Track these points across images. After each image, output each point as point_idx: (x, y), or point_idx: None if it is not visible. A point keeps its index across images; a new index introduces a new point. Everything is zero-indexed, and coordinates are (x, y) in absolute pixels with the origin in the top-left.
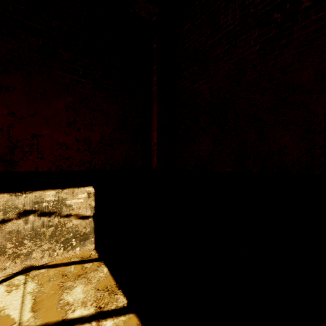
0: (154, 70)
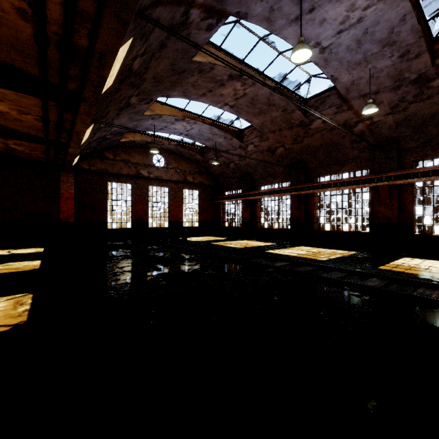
0: None
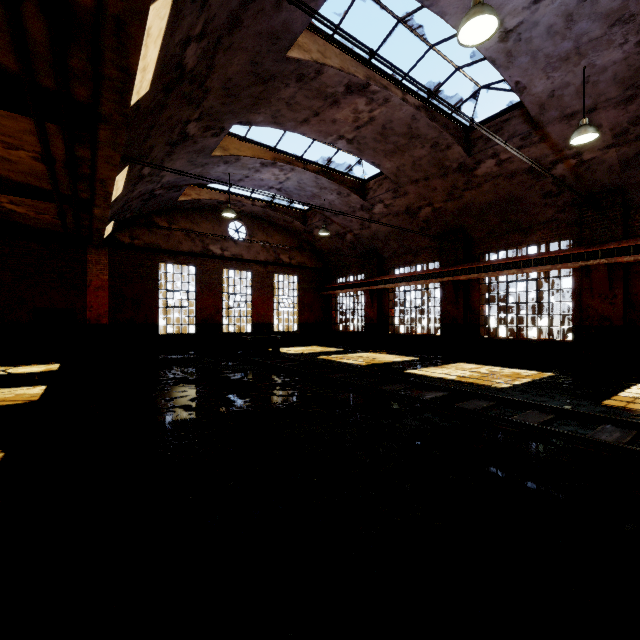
0: None
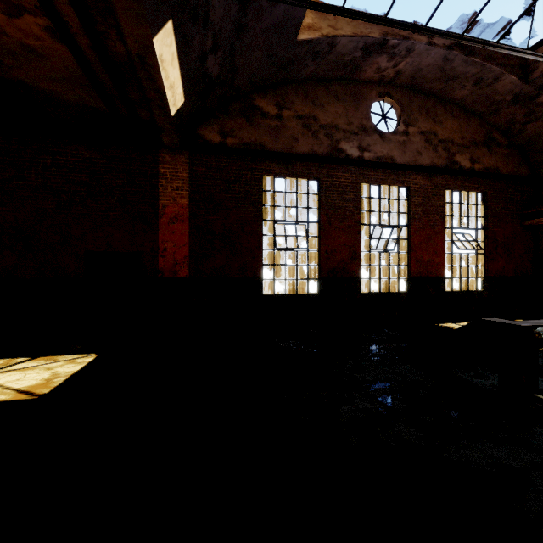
0: None
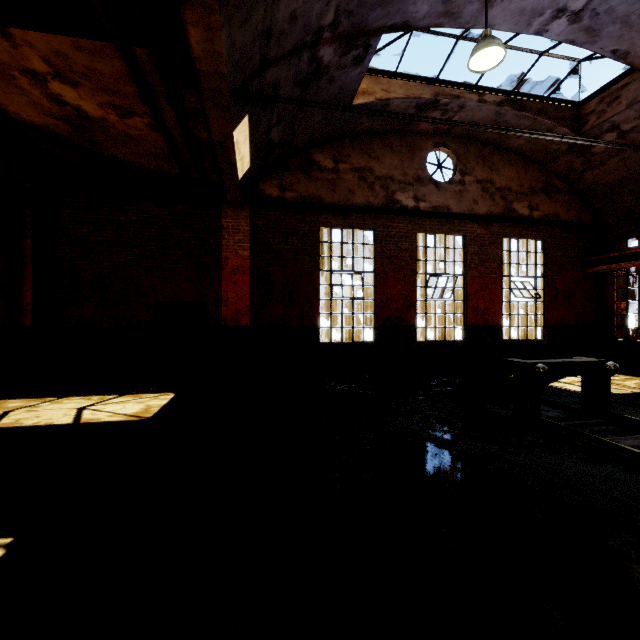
0: (27, 234)
